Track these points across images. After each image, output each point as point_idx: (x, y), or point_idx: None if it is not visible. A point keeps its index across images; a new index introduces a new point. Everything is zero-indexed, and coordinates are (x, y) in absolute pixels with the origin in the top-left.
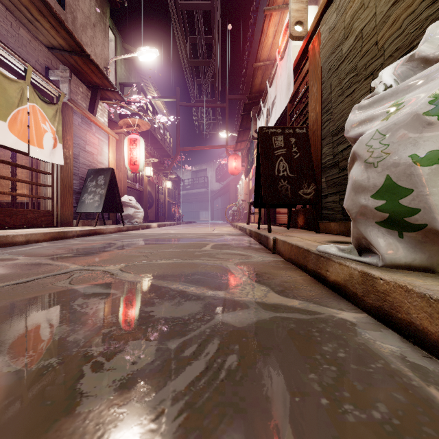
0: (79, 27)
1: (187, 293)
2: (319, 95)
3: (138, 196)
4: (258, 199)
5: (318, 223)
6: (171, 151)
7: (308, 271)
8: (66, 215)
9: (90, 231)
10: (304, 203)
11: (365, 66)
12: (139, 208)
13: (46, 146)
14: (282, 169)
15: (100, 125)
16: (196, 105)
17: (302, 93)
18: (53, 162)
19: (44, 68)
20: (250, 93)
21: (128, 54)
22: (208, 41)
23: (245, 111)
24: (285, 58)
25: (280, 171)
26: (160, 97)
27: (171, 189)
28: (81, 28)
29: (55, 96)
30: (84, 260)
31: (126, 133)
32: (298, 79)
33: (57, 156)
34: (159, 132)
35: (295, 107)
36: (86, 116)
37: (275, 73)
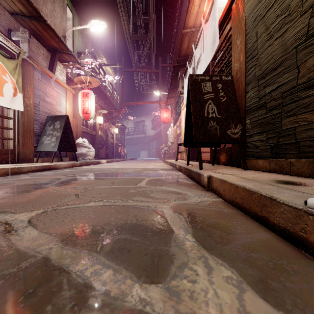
0: (40, 0)
1: (92, 295)
2: (243, 46)
3: (92, 139)
4: (187, 140)
5: (246, 161)
6: (118, 106)
7: (271, 226)
8: (27, 153)
9: (45, 167)
10: (232, 142)
11: (301, 2)
12: (91, 148)
13: (6, 94)
14: (211, 111)
15: (58, 81)
16: (136, 70)
17: (224, 50)
18: (13, 108)
19: (6, 29)
20: (178, 57)
21: (82, 26)
22: (145, 21)
23: (174, 72)
24: (210, 19)
25: (210, 113)
26: (109, 64)
27: (118, 134)
28: (42, 1)
29: (16, 53)
30: (3, 203)
31: (81, 89)
32: (220, 39)
33: (17, 104)
34: (109, 91)
35: (217, 63)
36: (45, 73)
37: (199, 39)
